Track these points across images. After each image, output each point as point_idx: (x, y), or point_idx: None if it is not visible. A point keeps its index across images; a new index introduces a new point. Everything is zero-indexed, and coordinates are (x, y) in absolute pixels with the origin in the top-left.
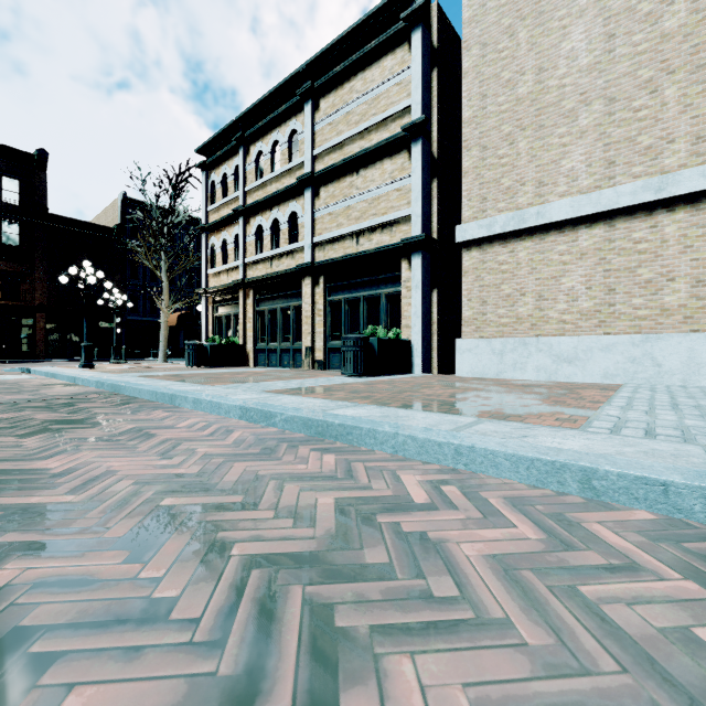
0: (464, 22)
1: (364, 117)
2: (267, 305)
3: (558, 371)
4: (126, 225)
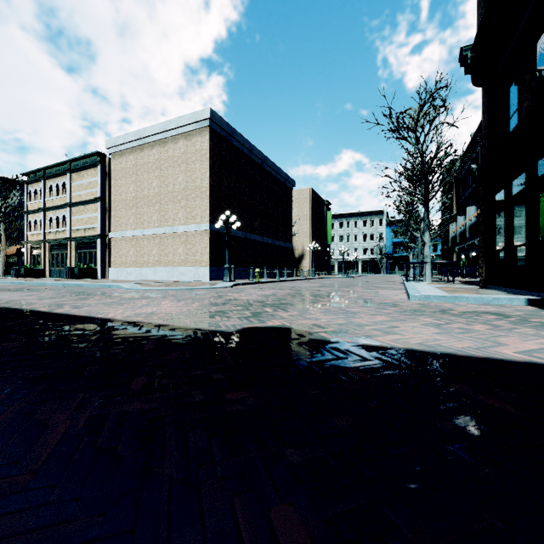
0: (112, 170)
1: (87, 188)
2: (55, 251)
3: (128, 277)
4: None
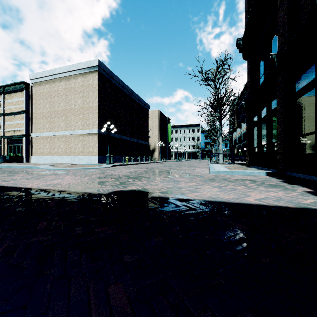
0: (33, 93)
1: (16, 104)
2: None
3: (44, 161)
4: None
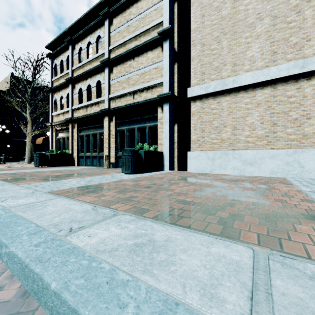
0: None
1: (137, 28)
2: (85, 132)
3: (245, 169)
4: (5, 87)
